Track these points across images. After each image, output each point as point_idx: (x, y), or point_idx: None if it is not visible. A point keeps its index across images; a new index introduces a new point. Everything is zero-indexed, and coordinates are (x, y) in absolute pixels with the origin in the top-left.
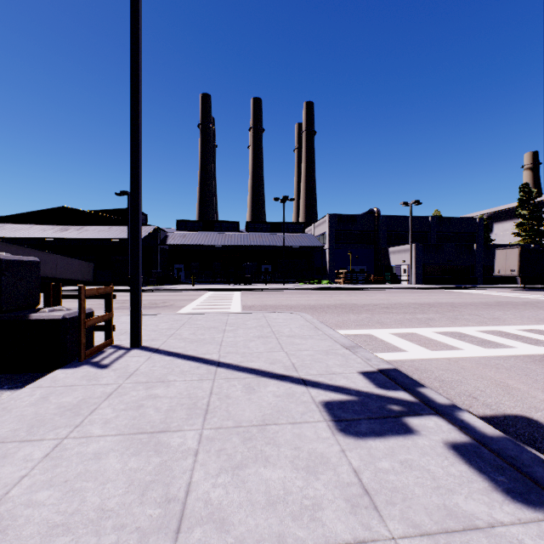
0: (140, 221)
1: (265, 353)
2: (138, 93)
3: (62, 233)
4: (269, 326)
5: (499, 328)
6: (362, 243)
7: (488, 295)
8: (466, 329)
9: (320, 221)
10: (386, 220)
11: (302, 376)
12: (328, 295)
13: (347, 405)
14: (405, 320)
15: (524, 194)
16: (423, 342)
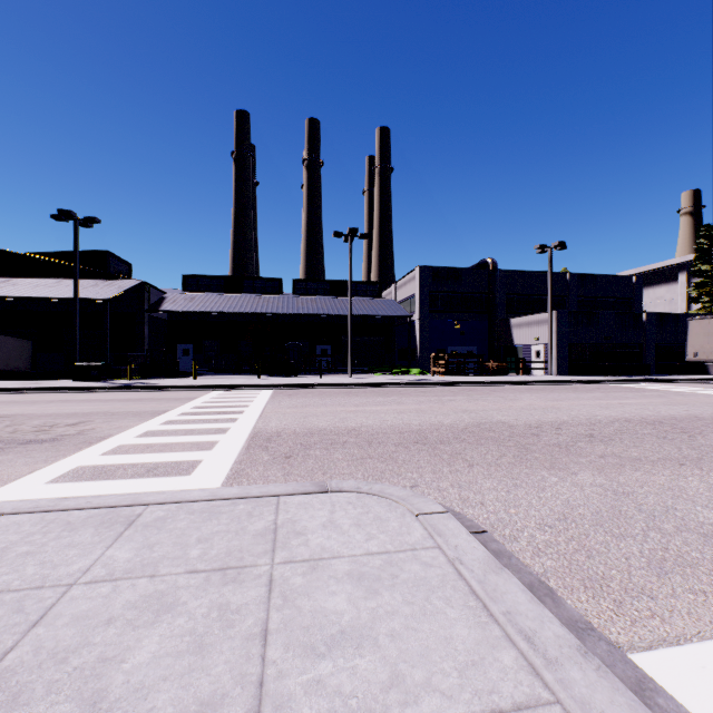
0: None
1: None
2: None
3: None
4: None
5: None
6: (470, 312)
7: (711, 395)
8: None
9: (405, 278)
10: (505, 277)
11: None
12: (433, 397)
13: None
14: None
15: (706, 240)
16: None
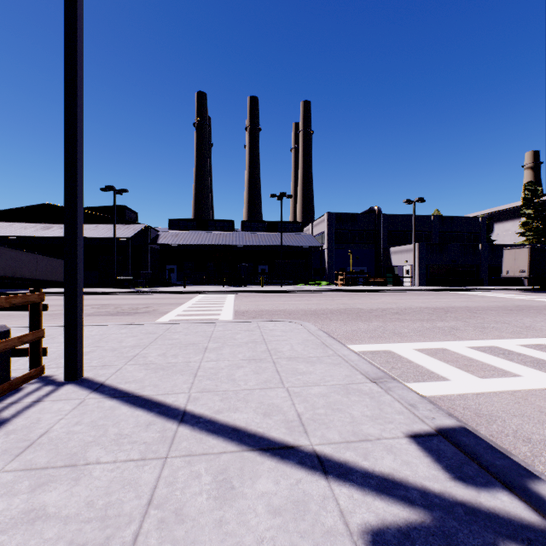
0: (80, 200)
1: (257, 391)
2: (76, 17)
3: (44, 231)
4: (264, 342)
5: (543, 341)
6: (362, 243)
7: (500, 298)
8: (504, 342)
9: (318, 220)
10: (387, 219)
11: (316, 448)
12: (329, 298)
13: (417, 543)
14: (425, 329)
15: (529, 192)
16: (463, 363)
